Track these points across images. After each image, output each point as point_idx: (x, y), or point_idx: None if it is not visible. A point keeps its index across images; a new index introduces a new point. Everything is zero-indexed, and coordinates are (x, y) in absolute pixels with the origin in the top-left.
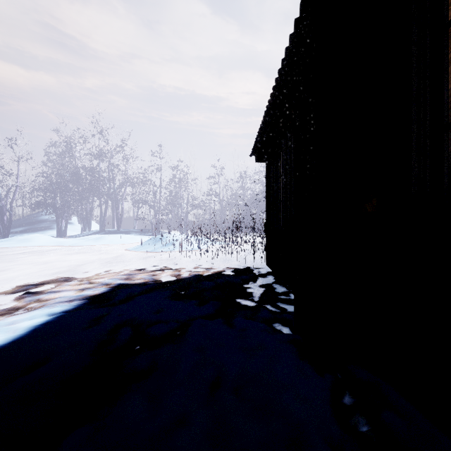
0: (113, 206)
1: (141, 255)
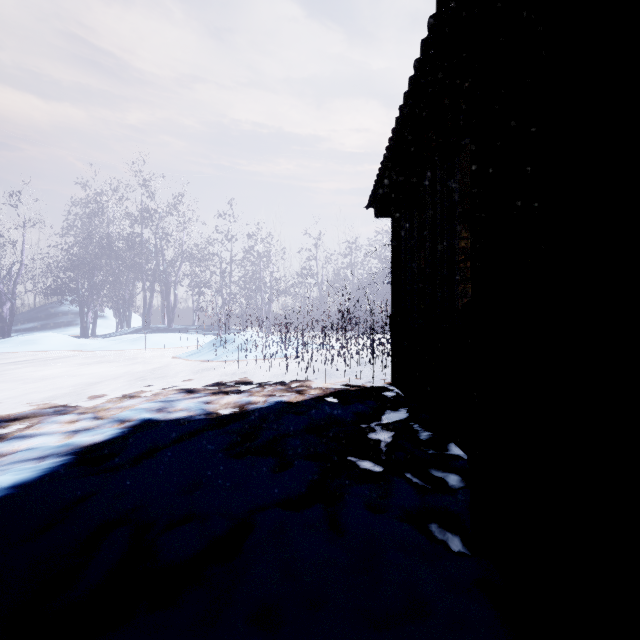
0: (162, 291)
1: (196, 366)
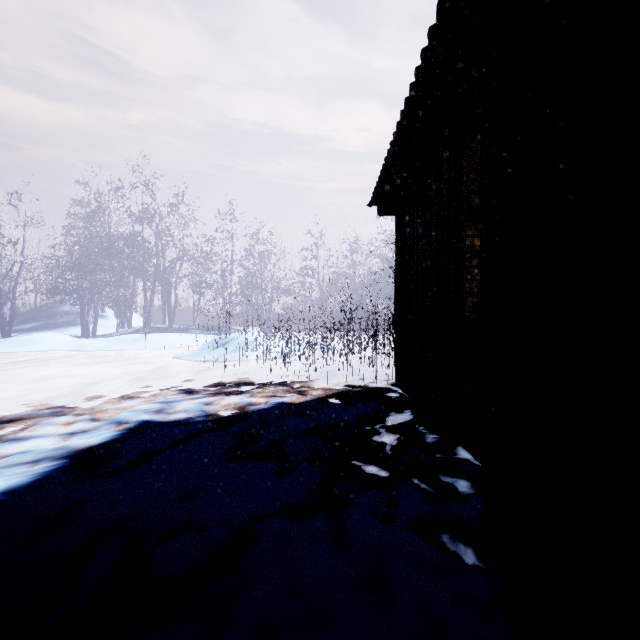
0: (163, 291)
1: (197, 366)
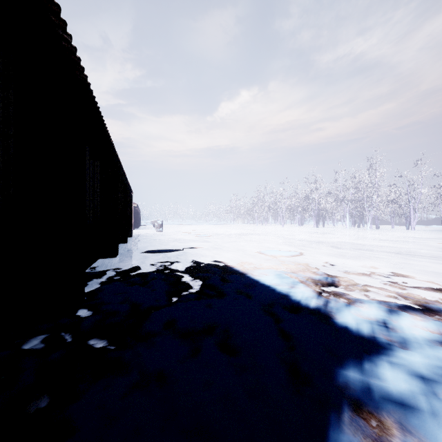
0: None
1: None
